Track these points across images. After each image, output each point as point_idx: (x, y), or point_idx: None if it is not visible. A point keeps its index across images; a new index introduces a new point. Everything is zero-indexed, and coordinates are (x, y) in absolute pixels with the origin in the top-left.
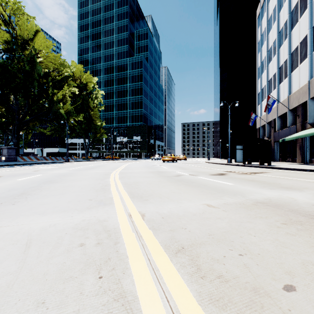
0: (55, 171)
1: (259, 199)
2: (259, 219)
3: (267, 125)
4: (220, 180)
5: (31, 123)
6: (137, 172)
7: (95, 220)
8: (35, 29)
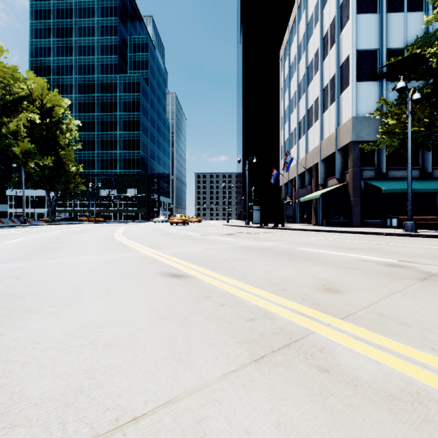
0: (35, 236)
1: (242, 245)
2: (233, 251)
3: (289, 183)
4: (225, 238)
5: None
6: (143, 234)
7: (134, 255)
8: None
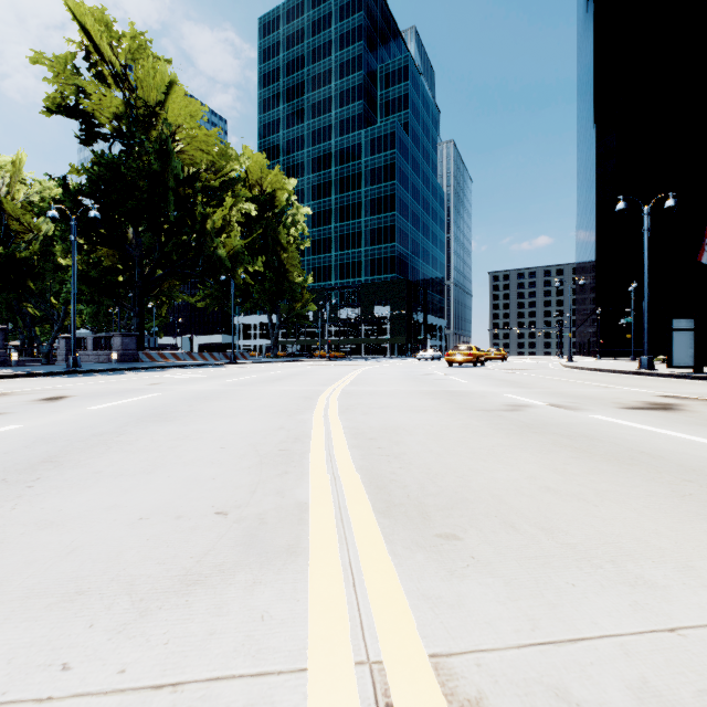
0: (191, 387)
1: None
2: None
3: None
4: (691, 434)
5: (166, 284)
6: (387, 393)
7: None
8: (167, 80)
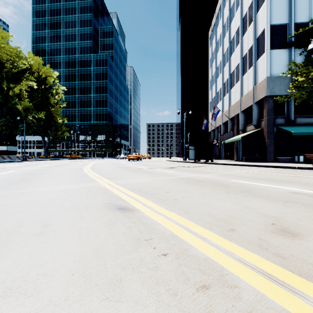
0: (26, 168)
1: (182, 177)
2: (174, 182)
3: (216, 129)
4: (168, 171)
5: None
6: (106, 167)
7: (91, 186)
8: None
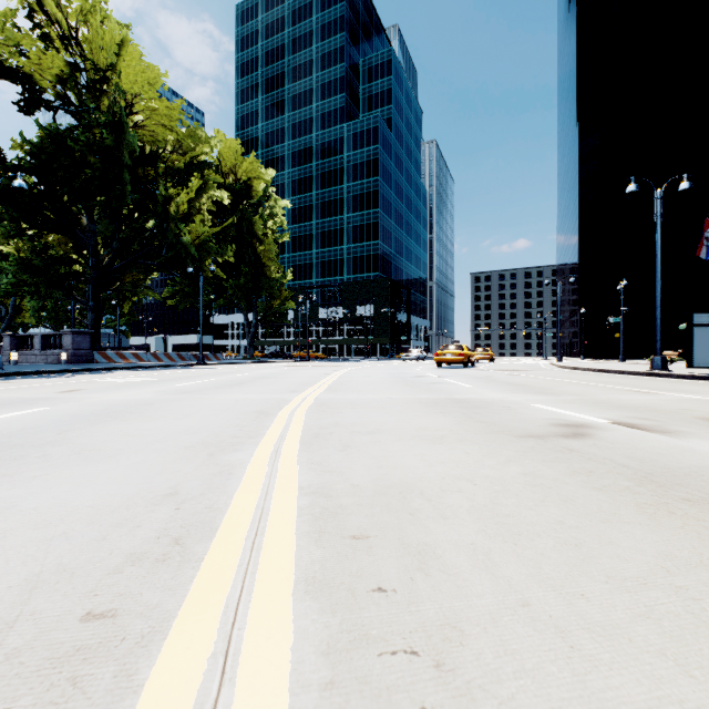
0: (113, 395)
1: None
2: None
3: None
4: None
5: (128, 277)
6: (376, 403)
7: None
8: (119, 39)
